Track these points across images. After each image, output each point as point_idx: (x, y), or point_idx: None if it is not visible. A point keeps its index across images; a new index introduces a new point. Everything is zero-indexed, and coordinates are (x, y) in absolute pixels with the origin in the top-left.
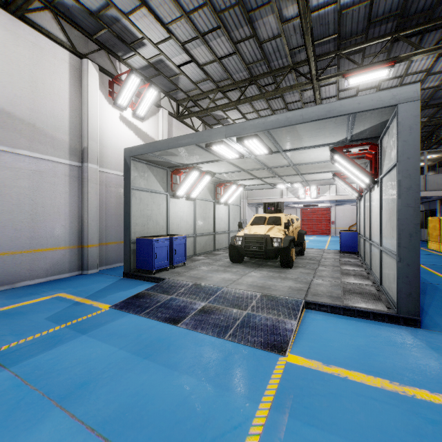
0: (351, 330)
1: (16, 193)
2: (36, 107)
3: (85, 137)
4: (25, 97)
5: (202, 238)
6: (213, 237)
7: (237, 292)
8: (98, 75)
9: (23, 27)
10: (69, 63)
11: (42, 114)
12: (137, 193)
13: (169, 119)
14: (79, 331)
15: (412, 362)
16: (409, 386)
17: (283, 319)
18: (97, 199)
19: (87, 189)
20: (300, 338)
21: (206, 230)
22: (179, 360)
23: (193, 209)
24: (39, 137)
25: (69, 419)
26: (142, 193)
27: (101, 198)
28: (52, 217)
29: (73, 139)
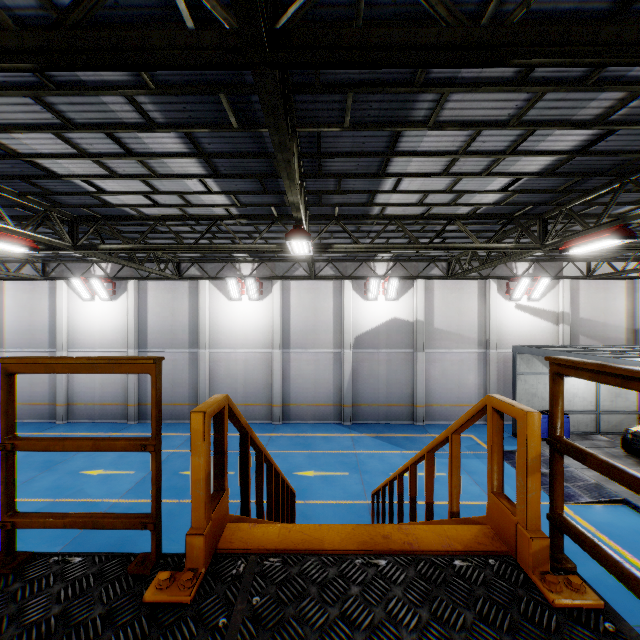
0: (629, 522)
1: (451, 373)
2: (460, 323)
3: (487, 332)
4: (455, 320)
5: (610, 416)
6: (635, 417)
7: (578, 474)
8: (496, 285)
9: (454, 282)
10: (477, 287)
11: (463, 326)
12: (522, 376)
13: (574, 283)
14: (476, 457)
15: (629, 538)
16: (601, 534)
17: (584, 496)
18: (496, 374)
19: (489, 367)
20: (582, 506)
21: (619, 407)
22: (509, 482)
23: (593, 385)
24: (461, 340)
25: (469, 477)
26: (527, 376)
27: (499, 372)
28: (468, 386)
29: (480, 335)
